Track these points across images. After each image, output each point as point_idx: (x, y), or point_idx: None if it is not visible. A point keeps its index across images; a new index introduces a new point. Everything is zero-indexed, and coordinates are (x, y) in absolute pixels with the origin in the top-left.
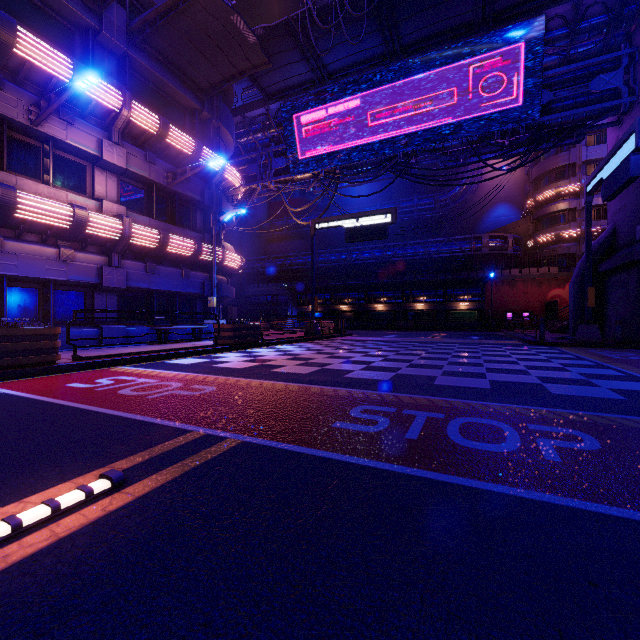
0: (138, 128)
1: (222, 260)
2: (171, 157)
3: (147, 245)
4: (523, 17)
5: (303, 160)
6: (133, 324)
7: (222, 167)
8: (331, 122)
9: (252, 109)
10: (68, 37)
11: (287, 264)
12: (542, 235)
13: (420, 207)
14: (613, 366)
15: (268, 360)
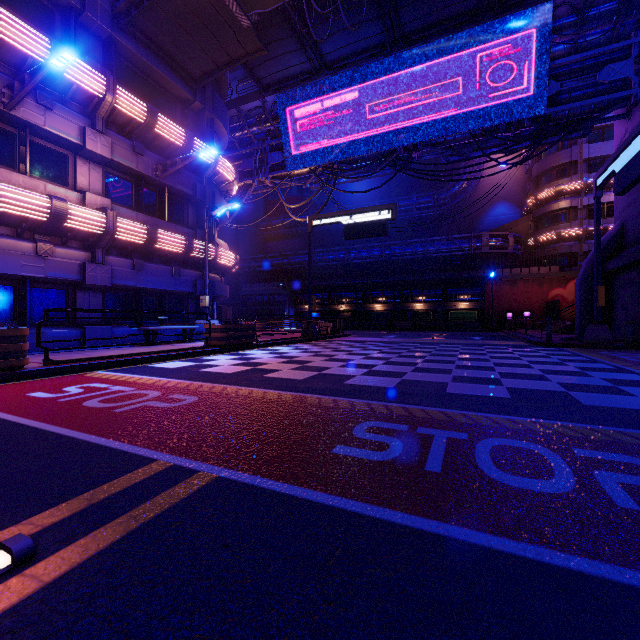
0: (124, 116)
1: (215, 257)
2: (160, 148)
3: (134, 240)
4: (529, 4)
5: (300, 154)
6: (114, 324)
7: (215, 160)
8: (329, 115)
9: (247, 102)
10: (47, 17)
11: (284, 263)
12: (543, 234)
13: (419, 205)
14: (635, 370)
15: (261, 363)
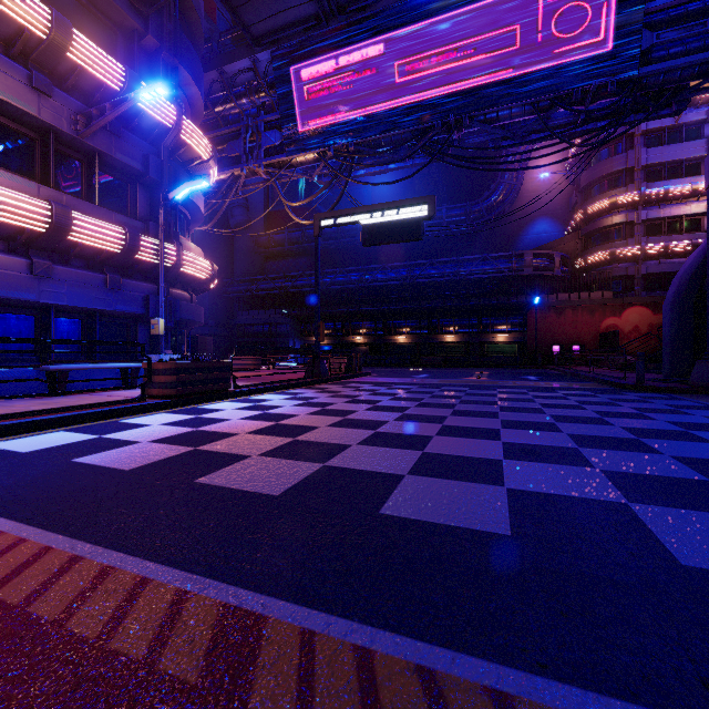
0: (8, 22)
1: (177, 264)
2: (85, 92)
3: (26, 226)
4: None
5: (304, 133)
6: None
7: (177, 122)
8: (343, 77)
9: (232, 60)
10: None
11: (288, 286)
12: (594, 253)
13: (449, 219)
14: None
15: (217, 435)
